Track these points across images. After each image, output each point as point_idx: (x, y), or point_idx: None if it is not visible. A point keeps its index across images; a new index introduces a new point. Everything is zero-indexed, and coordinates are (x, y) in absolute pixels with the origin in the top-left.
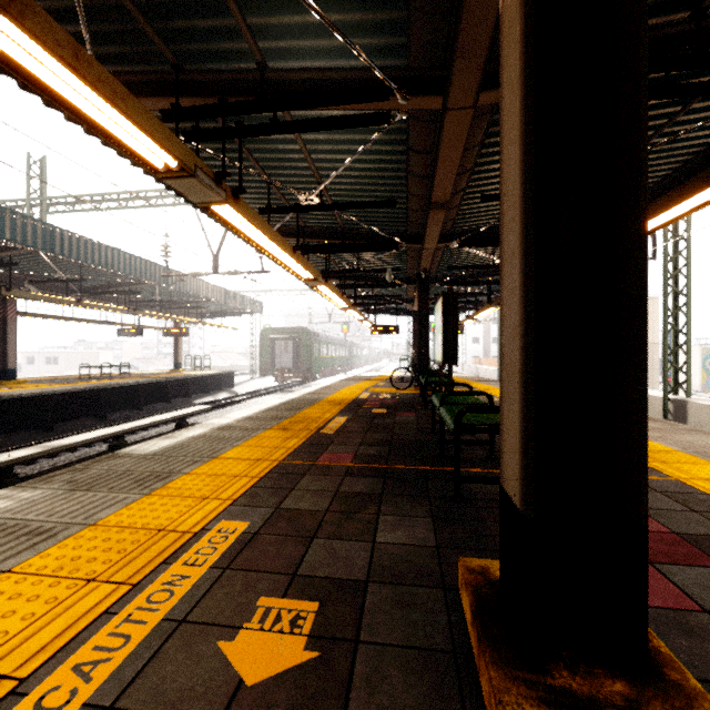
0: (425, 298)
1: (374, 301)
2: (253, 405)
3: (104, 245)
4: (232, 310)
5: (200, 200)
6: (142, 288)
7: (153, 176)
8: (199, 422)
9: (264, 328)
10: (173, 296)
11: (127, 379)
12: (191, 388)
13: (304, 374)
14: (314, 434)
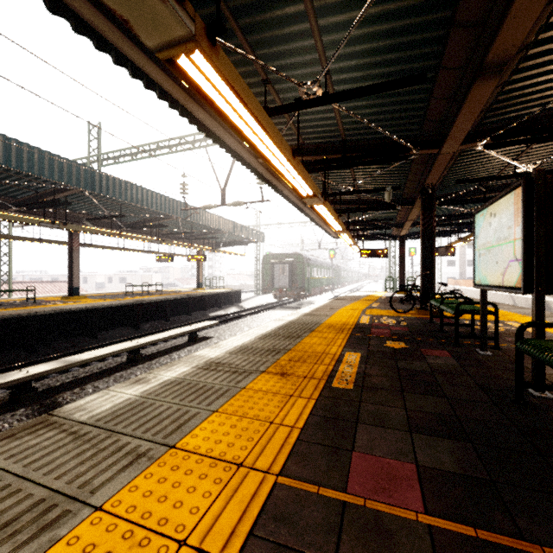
0: (429, 216)
1: (363, 226)
2: (255, 320)
3: (135, 185)
4: (240, 240)
5: (156, 38)
6: (170, 223)
7: (141, 80)
8: (208, 335)
9: (265, 255)
10: (194, 229)
11: (158, 296)
12: (208, 303)
13: (298, 292)
14: (324, 388)
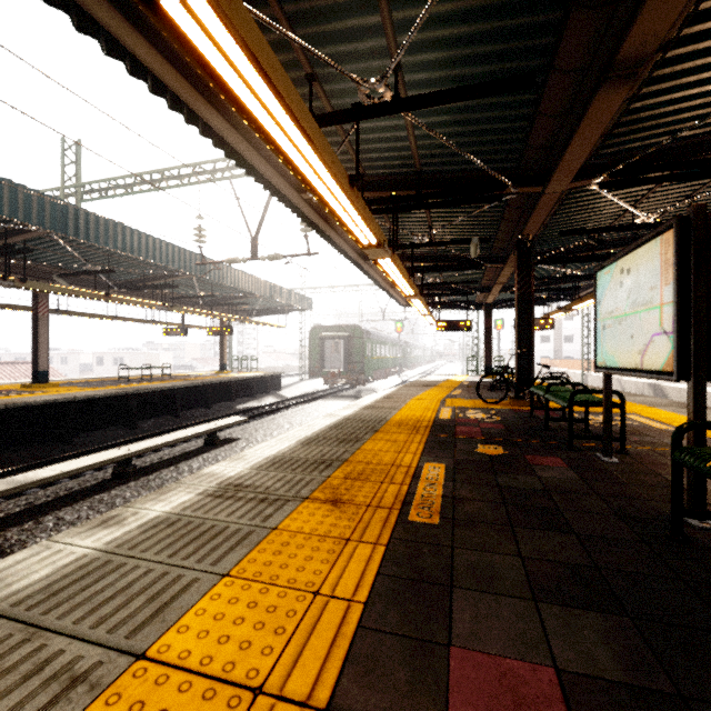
0: (526, 277)
1: (440, 291)
2: (299, 413)
3: (129, 228)
4: (279, 307)
5: None
6: (182, 283)
7: (121, 60)
8: (233, 436)
9: (313, 327)
10: (216, 292)
11: (164, 383)
12: (235, 392)
13: (356, 376)
14: (398, 525)
